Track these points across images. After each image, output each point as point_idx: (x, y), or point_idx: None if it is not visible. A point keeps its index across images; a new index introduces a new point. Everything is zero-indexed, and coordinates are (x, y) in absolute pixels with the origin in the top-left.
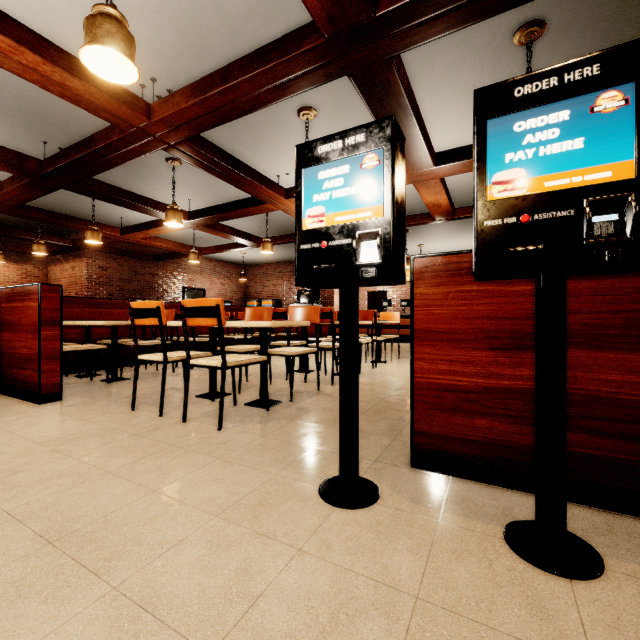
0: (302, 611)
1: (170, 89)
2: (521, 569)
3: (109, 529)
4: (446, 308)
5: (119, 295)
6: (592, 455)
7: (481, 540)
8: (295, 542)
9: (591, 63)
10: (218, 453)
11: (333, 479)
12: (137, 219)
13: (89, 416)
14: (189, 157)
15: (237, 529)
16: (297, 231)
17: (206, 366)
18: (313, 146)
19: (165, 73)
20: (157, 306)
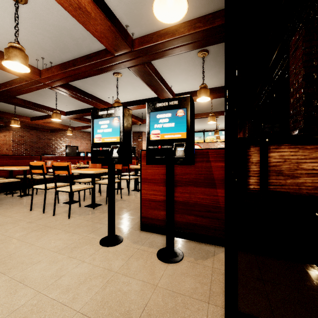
0: (75, 279)
1: (51, 62)
2: (155, 262)
3: (11, 259)
4: (152, 170)
5: (30, 150)
6: (195, 223)
7: (149, 254)
8: (82, 259)
9: (176, 100)
10: (65, 228)
11: (107, 236)
12: (40, 113)
13: (9, 214)
14: (62, 91)
15: (62, 256)
16: (92, 143)
17: (63, 191)
18: (97, 111)
19: (48, 56)
20: (42, 164)
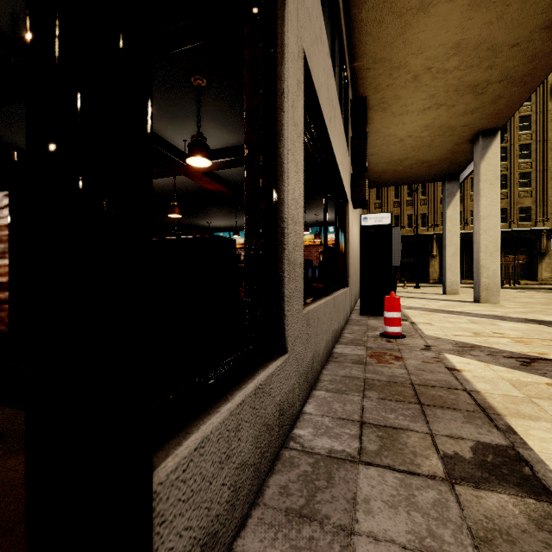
0: None
1: None
2: None
3: None
4: None
5: None
6: None
7: None
8: None
9: None
10: None
11: None
12: None
13: None
14: None
15: None
16: None
17: None
18: None
19: None
20: None
